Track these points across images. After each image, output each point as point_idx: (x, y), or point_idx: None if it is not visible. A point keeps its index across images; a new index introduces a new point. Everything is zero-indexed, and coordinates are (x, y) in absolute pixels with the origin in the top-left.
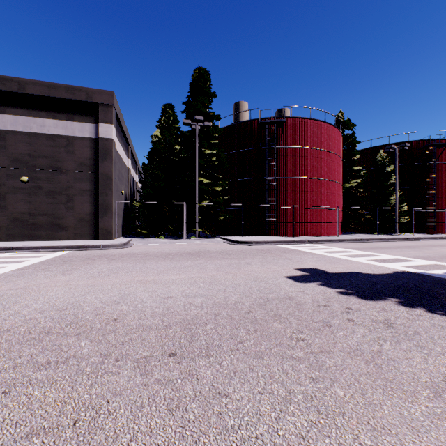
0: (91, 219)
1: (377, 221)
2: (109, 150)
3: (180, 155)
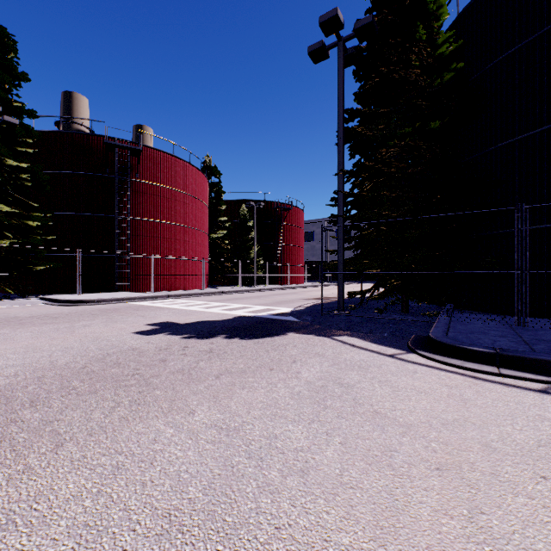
0: None
1: (239, 274)
2: None
3: None
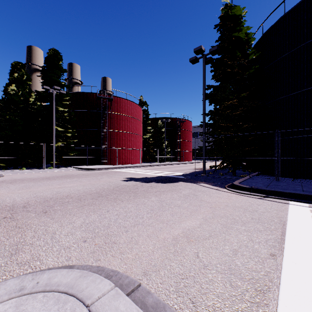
0: None
1: (157, 156)
2: None
3: (33, 106)
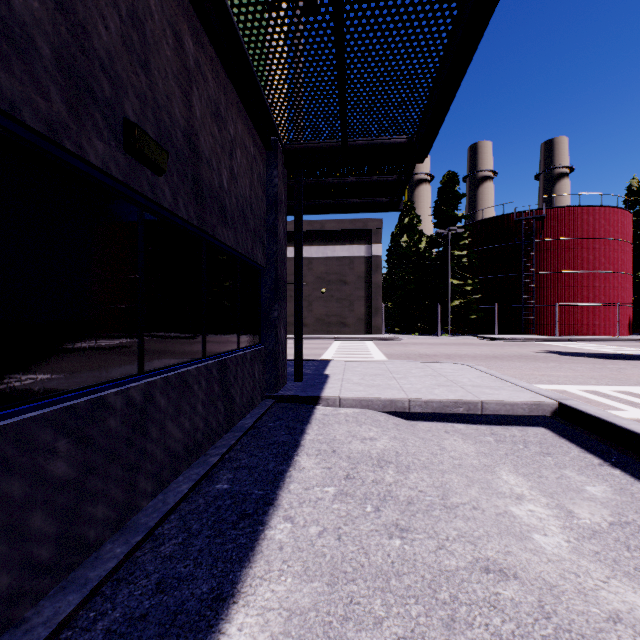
0: (365, 318)
1: None
2: (379, 265)
3: (424, 254)
